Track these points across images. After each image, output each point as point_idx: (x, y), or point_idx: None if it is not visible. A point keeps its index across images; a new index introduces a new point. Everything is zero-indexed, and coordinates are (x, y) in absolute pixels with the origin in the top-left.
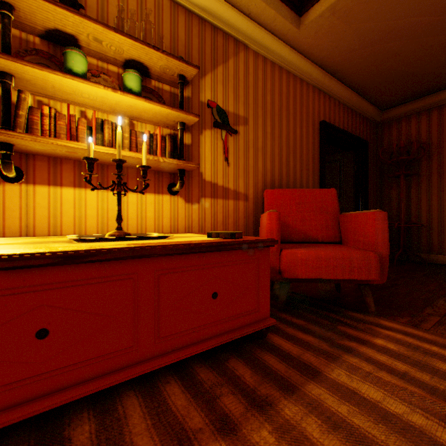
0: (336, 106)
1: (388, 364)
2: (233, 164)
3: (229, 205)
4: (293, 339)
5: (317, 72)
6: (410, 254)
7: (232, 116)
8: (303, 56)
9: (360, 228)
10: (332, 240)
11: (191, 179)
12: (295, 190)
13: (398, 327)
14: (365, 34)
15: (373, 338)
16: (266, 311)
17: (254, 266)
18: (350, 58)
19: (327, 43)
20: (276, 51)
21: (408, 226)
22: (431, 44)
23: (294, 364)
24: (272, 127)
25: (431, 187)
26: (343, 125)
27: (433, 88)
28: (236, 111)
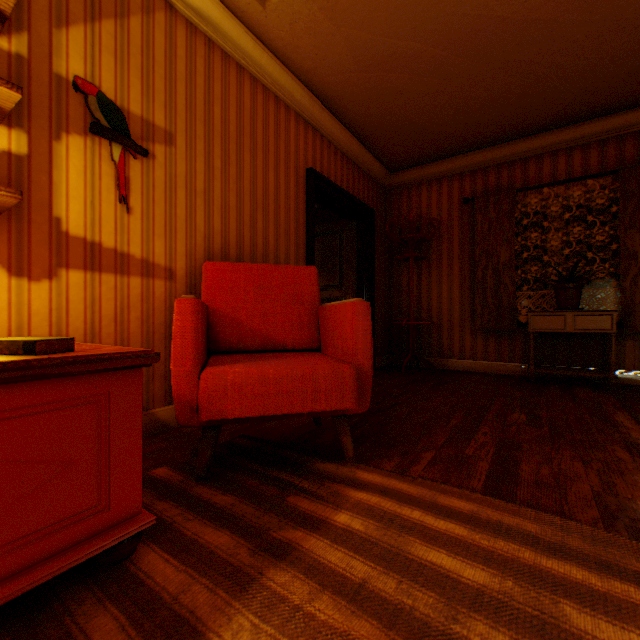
0: (333, 153)
1: (341, 571)
2: (140, 210)
3: (132, 285)
4: (187, 551)
5: (302, 92)
6: (420, 360)
7: (139, 123)
8: (278, 59)
9: (340, 327)
10: (308, 345)
11: (28, 228)
12: (256, 266)
13: (379, 481)
14: (361, 49)
15: (335, 512)
16: (133, 503)
17: (95, 413)
18: (346, 82)
19: (312, 48)
20: (231, 36)
21: (417, 323)
22: (438, 89)
23: (155, 625)
24: (224, 161)
25: (442, 275)
26: (343, 182)
27: (443, 152)
28: (149, 115)
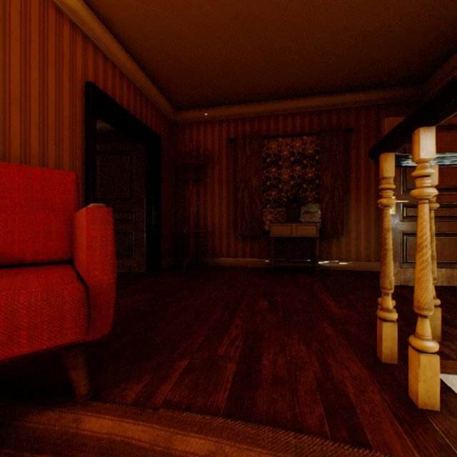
0: (119, 77)
1: None
2: None
3: None
4: None
5: (78, 2)
6: (198, 260)
7: None
8: None
9: (81, 236)
10: (57, 257)
11: None
12: None
13: (107, 431)
14: None
15: None
16: None
17: None
18: (125, 7)
19: None
20: None
21: (196, 231)
22: (208, 42)
23: None
24: None
25: (215, 194)
26: (130, 106)
27: (215, 100)
28: None
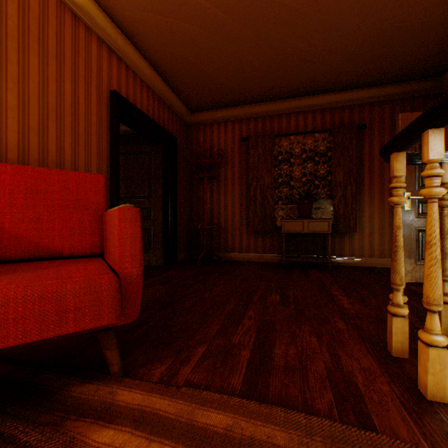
0: (139, 84)
1: None
2: None
3: None
4: None
5: (104, 19)
6: (212, 254)
7: None
8: None
9: (113, 233)
10: (90, 251)
11: None
12: (31, 168)
13: (138, 403)
14: None
15: None
16: None
17: None
18: (146, 21)
19: None
20: None
21: (209, 227)
22: (221, 47)
23: None
24: None
25: (228, 192)
26: (149, 111)
27: (228, 101)
28: None
